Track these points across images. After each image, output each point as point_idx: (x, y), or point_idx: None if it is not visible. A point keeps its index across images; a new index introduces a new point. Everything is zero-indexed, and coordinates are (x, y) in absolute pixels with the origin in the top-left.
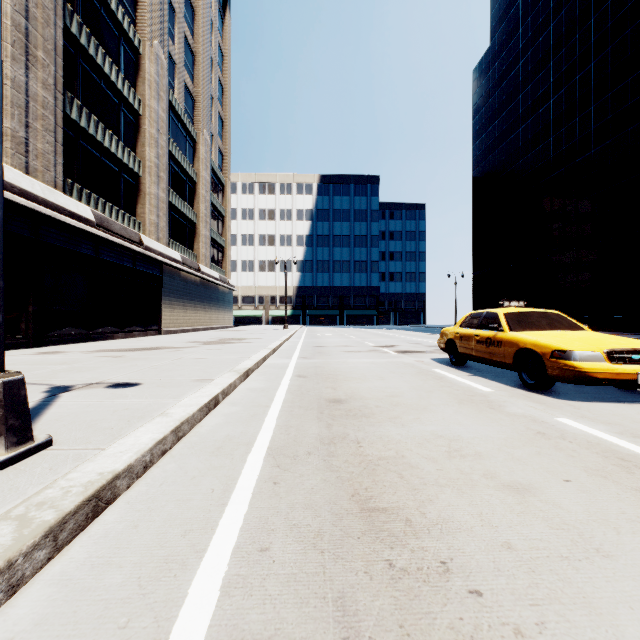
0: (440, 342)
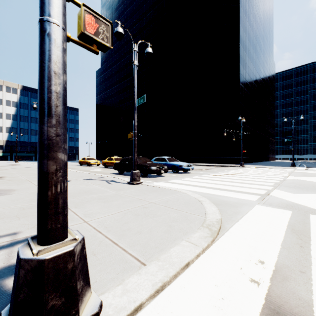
0: (79, 162)
